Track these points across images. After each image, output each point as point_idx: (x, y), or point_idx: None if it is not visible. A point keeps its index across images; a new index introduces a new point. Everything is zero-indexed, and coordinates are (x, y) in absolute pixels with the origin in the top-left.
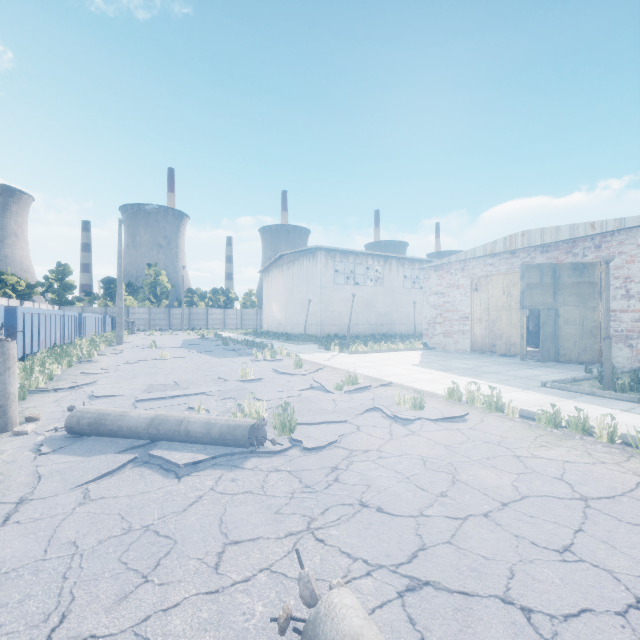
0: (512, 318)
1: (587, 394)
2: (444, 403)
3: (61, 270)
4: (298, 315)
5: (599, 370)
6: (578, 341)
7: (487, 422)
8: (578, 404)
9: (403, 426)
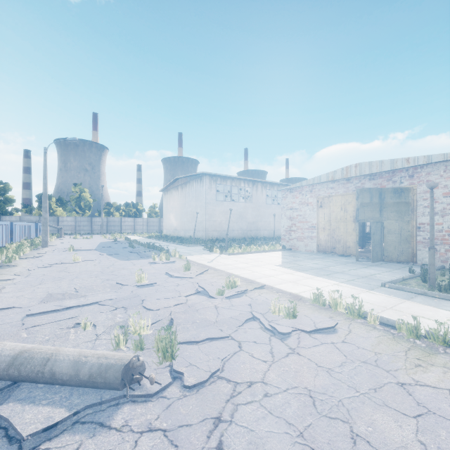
0: (348, 228)
1: (420, 294)
2: (311, 308)
3: (2, 187)
4: (189, 223)
5: (422, 272)
6: (397, 246)
7: (355, 332)
8: (419, 306)
9: (282, 341)
